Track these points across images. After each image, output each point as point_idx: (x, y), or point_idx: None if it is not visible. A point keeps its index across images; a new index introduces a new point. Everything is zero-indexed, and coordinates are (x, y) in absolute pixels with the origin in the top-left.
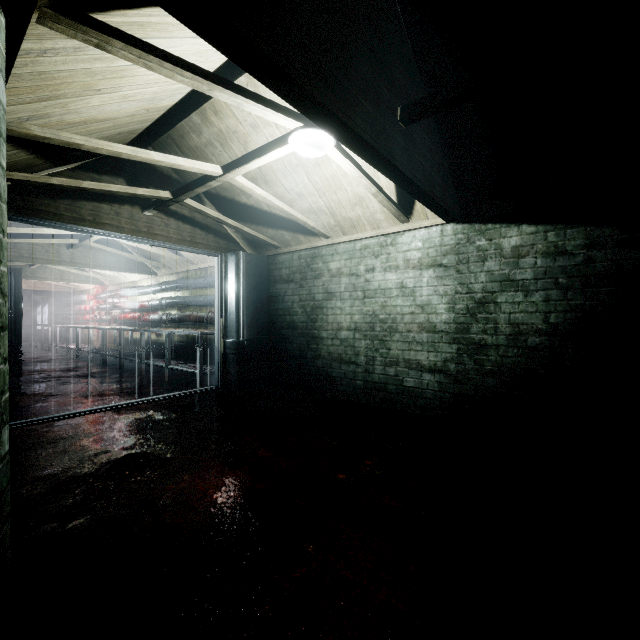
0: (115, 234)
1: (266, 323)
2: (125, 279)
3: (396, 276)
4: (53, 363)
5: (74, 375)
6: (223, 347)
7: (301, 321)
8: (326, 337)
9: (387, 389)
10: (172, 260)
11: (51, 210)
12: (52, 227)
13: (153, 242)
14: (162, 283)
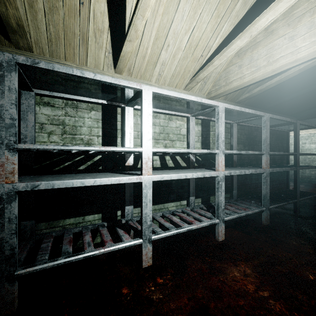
0: None
1: None
2: None
3: (314, 145)
4: None
5: None
6: None
7: None
8: None
9: (311, 178)
10: None
11: None
12: None
13: None
14: None
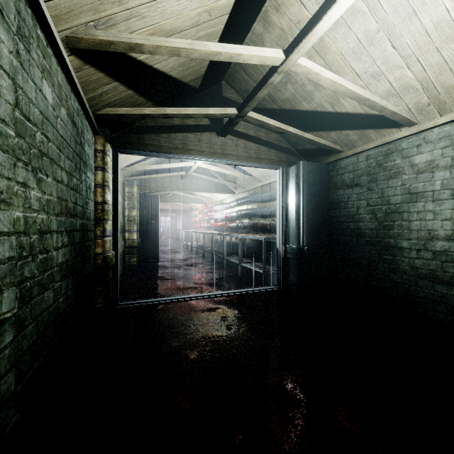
0: (197, 157)
1: (326, 230)
2: (217, 199)
3: None
4: (178, 254)
5: (185, 264)
6: (284, 252)
7: (369, 228)
8: (407, 247)
9: None
10: (244, 180)
11: (155, 143)
12: (156, 156)
13: (225, 161)
14: (238, 199)
